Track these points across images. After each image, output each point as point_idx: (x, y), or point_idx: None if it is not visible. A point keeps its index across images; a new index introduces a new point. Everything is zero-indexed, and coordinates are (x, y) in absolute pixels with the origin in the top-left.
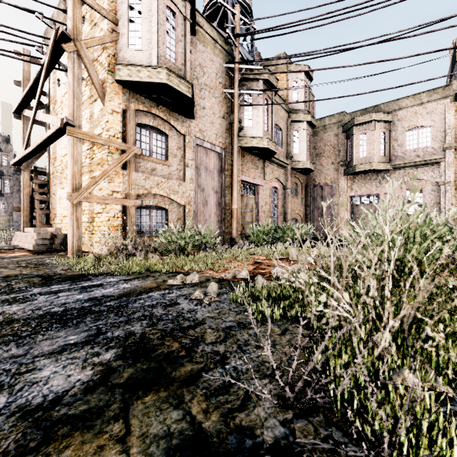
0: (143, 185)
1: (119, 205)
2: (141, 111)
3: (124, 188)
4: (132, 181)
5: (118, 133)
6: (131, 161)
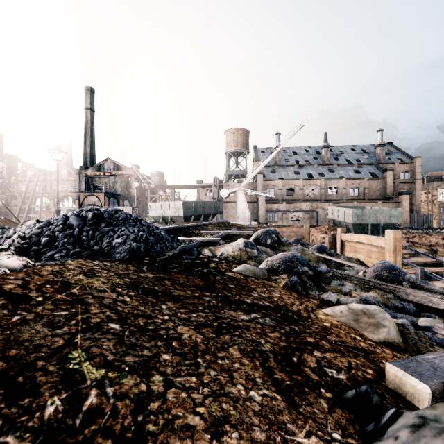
0: (441, 217)
1: (437, 220)
2: (441, 206)
3: (438, 218)
4: (439, 217)
5: (437, 210)
6: (439, 214)
